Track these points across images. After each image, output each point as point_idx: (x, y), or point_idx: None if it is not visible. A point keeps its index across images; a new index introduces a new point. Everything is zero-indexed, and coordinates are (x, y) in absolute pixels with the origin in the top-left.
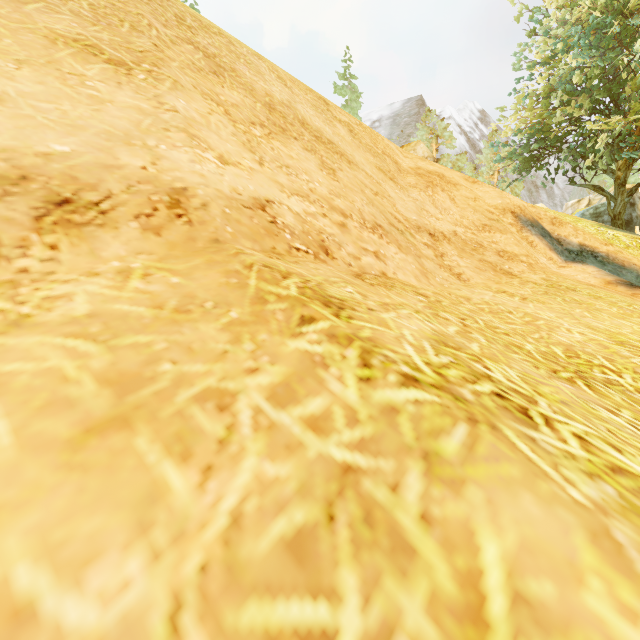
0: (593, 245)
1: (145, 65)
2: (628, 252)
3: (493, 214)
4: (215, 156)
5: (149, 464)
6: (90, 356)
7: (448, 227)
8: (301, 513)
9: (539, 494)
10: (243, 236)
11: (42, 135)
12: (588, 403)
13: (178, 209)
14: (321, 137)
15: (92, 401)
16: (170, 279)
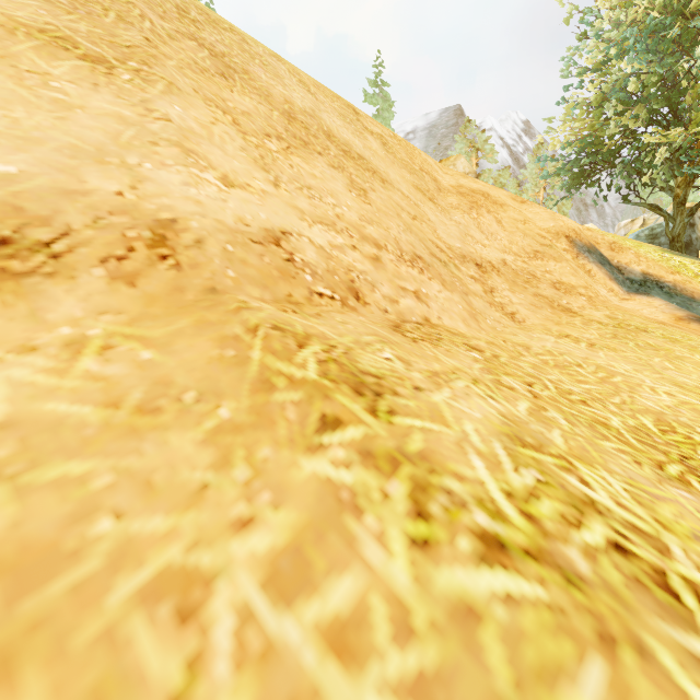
0: (658, 274)
1: (132, 63)
2: (697, 282)
3: (545, 239)
4: (217, 176)
5: None
6: None
7: (496, 255)
8: None
9: None
10: (249, 281)
11: None
12: None
13: (162, 248)
14: (350, 151)
15: None
16: (139, 354)
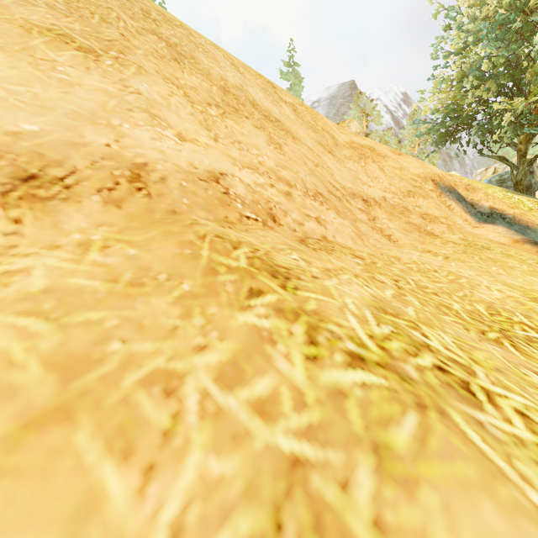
0: (501, 208)
1: (112, 52)
2: (531, 214)
3: (416, 182)
4: (174, 134)
5: (87, 465)
6: (40, 336)
7: (378, 193)
8: (247, 522)
9: (500, 501)
10: (198, 207)
11: (13, 115)
12: (519, 367)
13: (138, 183)
14: (269, 116)
15: (35, 389)
16: (127, 251)
